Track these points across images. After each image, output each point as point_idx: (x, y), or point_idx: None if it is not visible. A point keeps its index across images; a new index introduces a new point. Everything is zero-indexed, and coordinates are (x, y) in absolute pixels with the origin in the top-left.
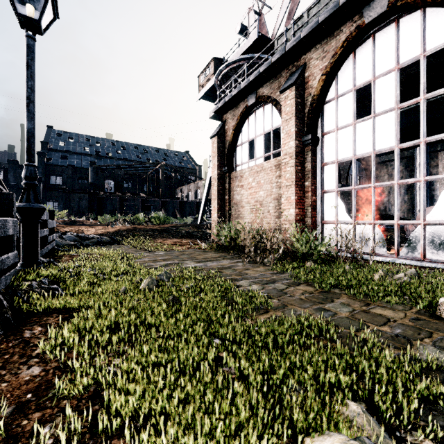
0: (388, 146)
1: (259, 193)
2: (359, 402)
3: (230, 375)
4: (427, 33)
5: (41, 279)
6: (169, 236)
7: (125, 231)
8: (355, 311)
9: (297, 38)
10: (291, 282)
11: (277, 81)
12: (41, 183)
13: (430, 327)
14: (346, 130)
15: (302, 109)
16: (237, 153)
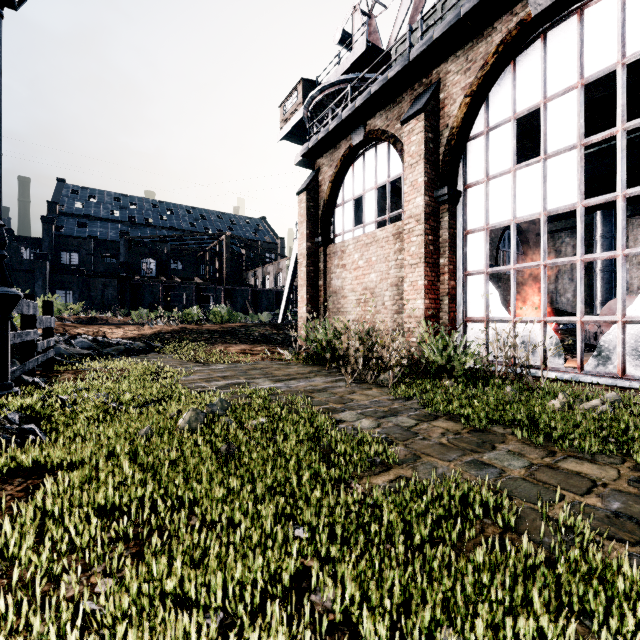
0: (567, 204)
1: (369, 276)
2: None
3: (325, 622)
4: (628, 30)
5: (6, 415)
6: (235, 341)
7: (168, 333)
8: (534, 466)
9: (428, 40)
10: (422, 414)
11: (396, 108)
12: (47, 263)
13: None
14: (501, 180)
15: (434, 149)
16: (336, 217)
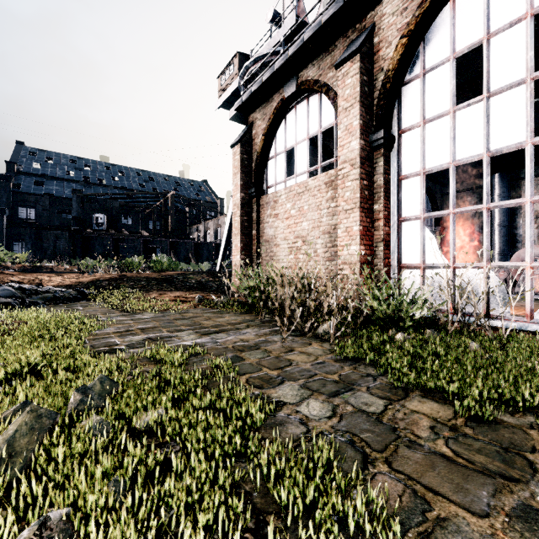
0: (514, 143)
1: (301, 224)
2: None
3: None
4: None
5: None
6: (170, 288)
7: (106, 281)
8: None
9: None
10: (386, 387)
11: (328, 56)
12: (4, 216)
13: None
14: (439, 123)
15: (369, 93)
16: (269, 169)
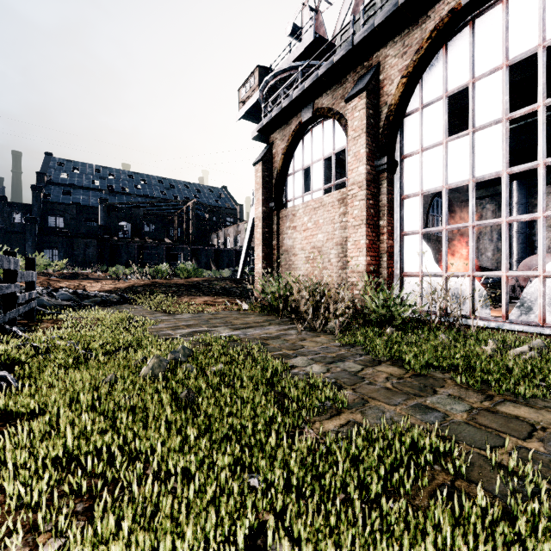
0: (493, 171)
1: (316, 236)
2: None
3: None
4: (548, 16)
5: None
6: (199, 294)
7: (141, 286)
8: (475, 409)
9: (369, 27)
10: (367, 360)
11: (341, 88)
12: (36, 225)
13: None
14: (434, 151)
15: (374, 124)
16: (288, 185)
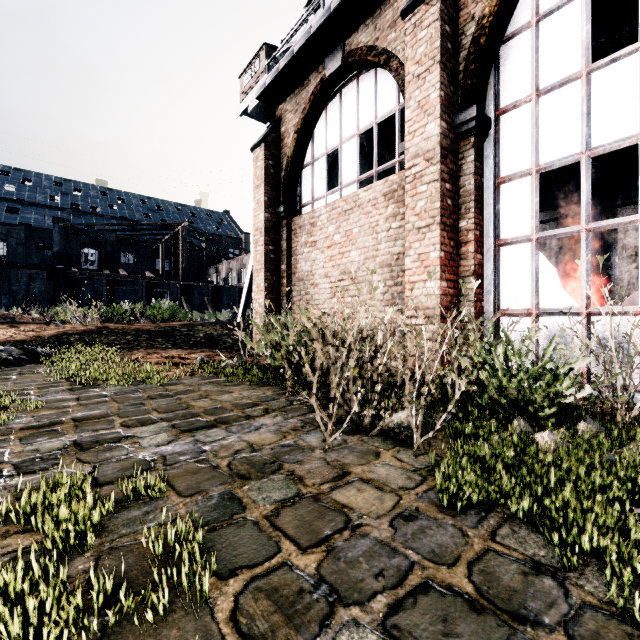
0: None
1: (348, 254)
2: None
3: None
4: None
5: None
6: (166, 345)
7: (76, 334)
8: None
9: None
10: (616, 632)
11: (389, 10)
12: None
13: None
14: (563, 93)
15: (453, 53)
16: (304, 181)
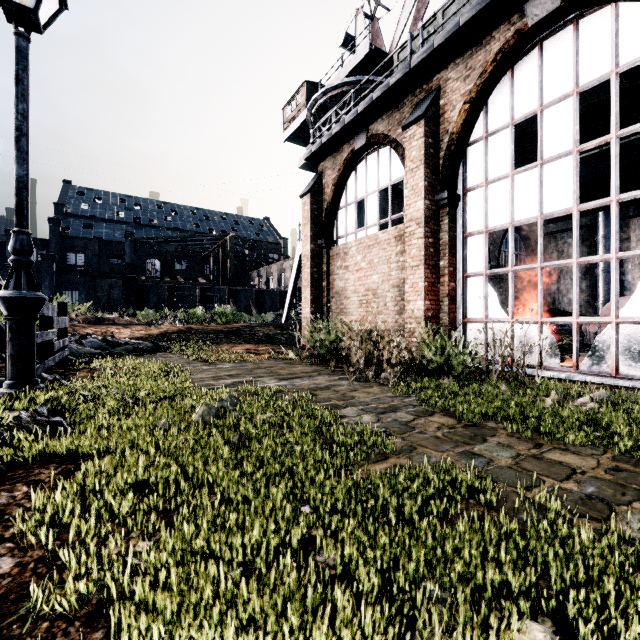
0: (563, 208)
1: (371, 277)
2: (542, 617)
3: (327, 573)
4: (621, 40)
5: (36, 408)
6: (240, 341)
7: (175, 333)
8: (521, 456)
9: (428, 49)
10: (420, 411)
11: (397, 113)
12: (54, 263)
13: (639, 482)
14: (500, 185)
15: (434, 154)
16: (339, 219)
